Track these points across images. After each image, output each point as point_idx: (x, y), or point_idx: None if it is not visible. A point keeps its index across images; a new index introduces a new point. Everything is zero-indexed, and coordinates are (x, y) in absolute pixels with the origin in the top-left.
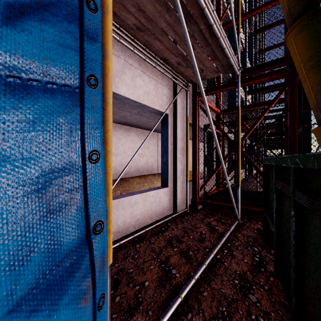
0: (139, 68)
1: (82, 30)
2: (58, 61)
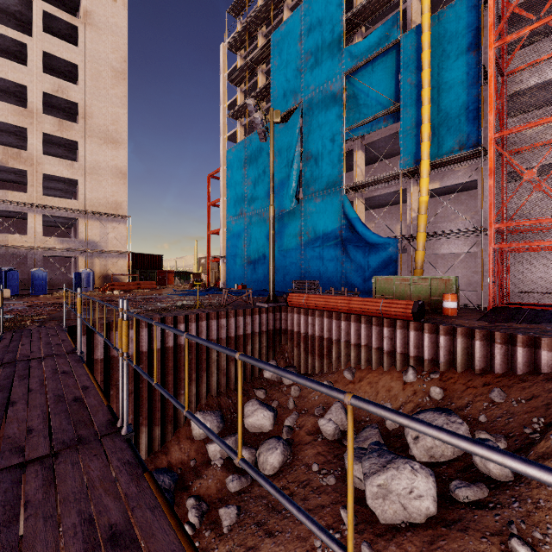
0: (452, 239)
1: (396, 266)
2: (394, 270)
